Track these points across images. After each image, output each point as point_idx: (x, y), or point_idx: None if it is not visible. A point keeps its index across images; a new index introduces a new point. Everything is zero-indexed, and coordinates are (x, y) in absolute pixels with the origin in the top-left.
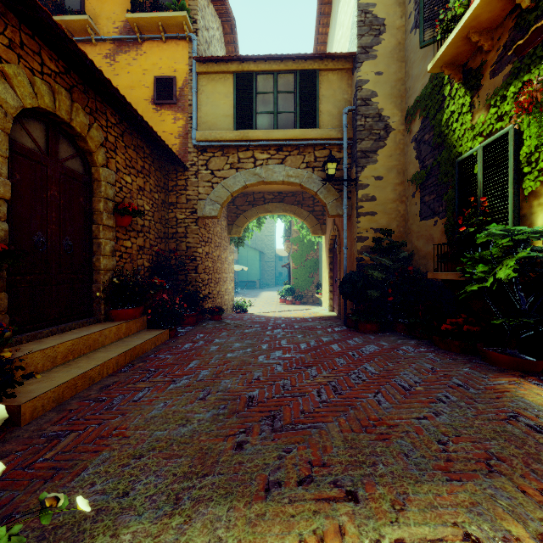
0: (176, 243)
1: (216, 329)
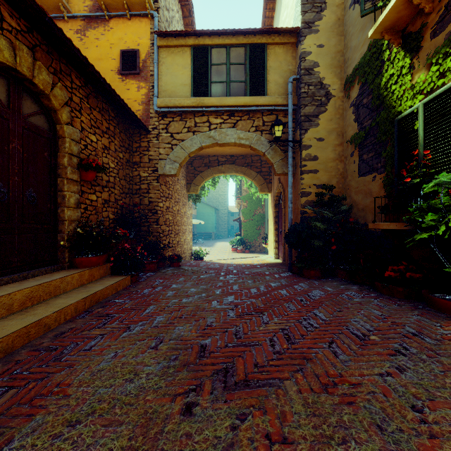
0: (139, 198)
1: (175, 275)
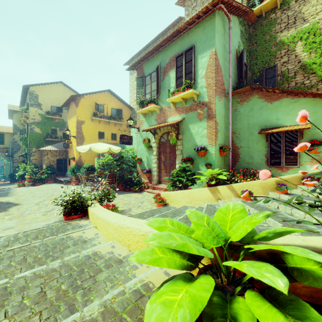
0: None
1: None
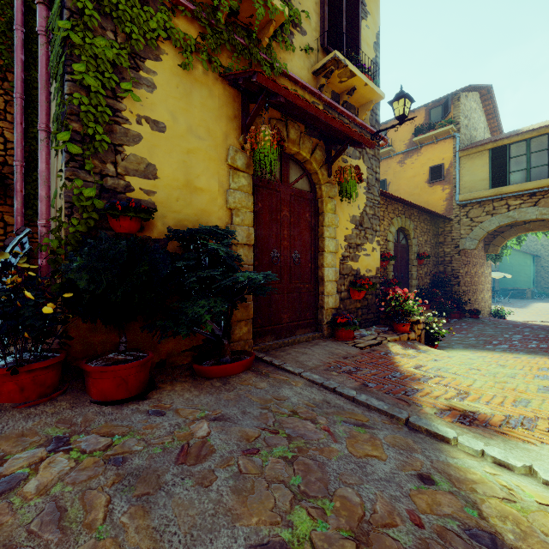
0: (443, 267)
1: (475, 322)
